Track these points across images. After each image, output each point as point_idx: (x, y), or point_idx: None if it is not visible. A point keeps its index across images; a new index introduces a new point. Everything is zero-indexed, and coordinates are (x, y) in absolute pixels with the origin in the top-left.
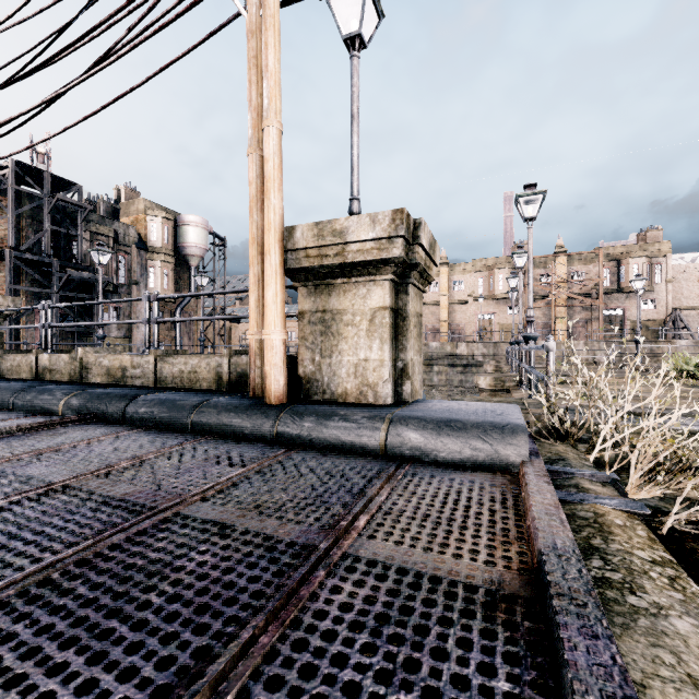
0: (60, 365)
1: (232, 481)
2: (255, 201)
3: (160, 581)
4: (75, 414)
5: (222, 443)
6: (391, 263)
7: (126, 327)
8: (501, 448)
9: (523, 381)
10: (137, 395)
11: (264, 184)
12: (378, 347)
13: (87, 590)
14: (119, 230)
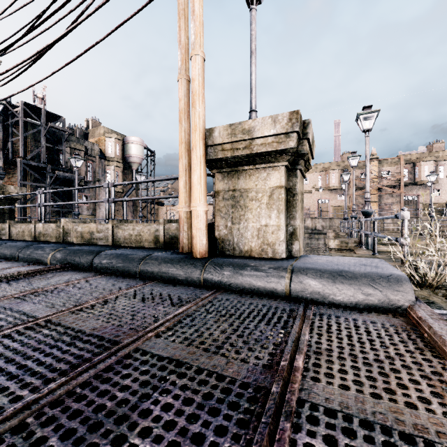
0: (50, 231)
1: (177, 318)
2: (183, 112)
3: (128, 430)
4: (58, 264)
5: (163, 286)
6: (287, 153)
7: (92, 208)
8: (390, 294)
9: (363, 243)
10: (100, 251)
11: (192, 97)
12: (275, 216)
13: (59, 440)
14: (88, 147)
